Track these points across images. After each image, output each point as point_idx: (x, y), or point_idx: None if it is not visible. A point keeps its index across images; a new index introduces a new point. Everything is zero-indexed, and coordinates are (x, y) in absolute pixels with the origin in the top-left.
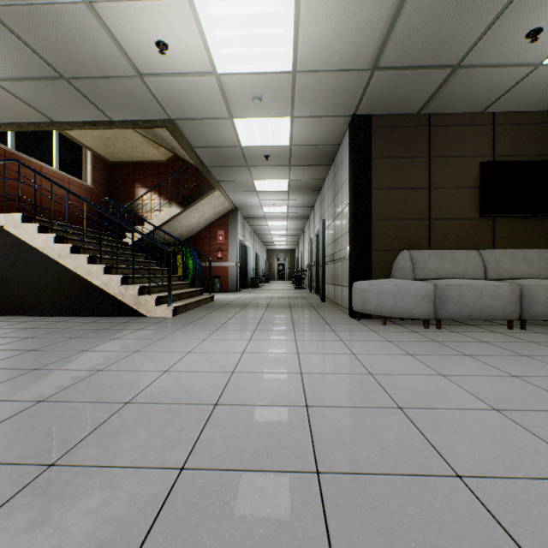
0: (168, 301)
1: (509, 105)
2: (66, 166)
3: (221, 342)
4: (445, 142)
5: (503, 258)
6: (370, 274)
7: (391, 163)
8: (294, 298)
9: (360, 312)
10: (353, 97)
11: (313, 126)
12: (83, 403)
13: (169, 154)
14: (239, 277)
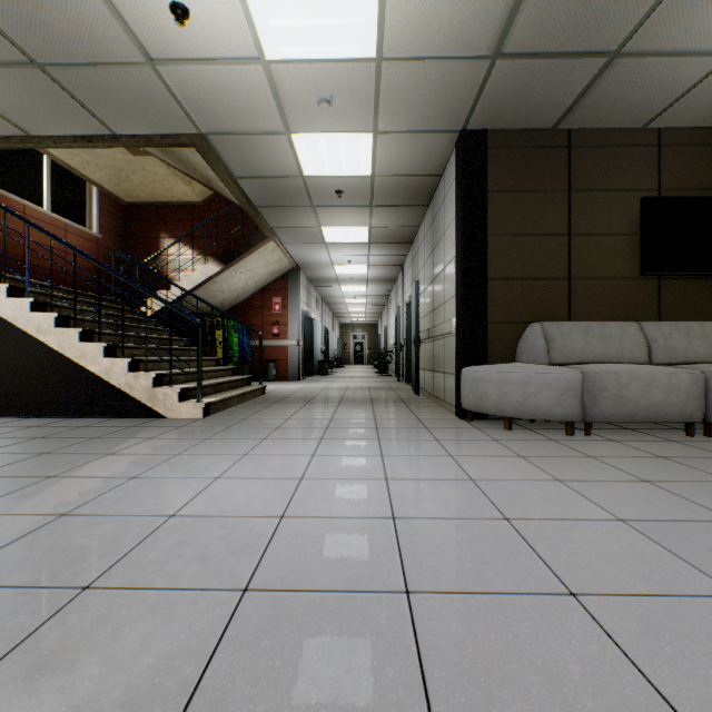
0: (197, 396)
1: (683, 118)
2: (62, 207)
3: (269, 461)
4: (592, 170)
5: (673, 333)
6: (486, 356)
7: (516, 198)
8: (377, 389)
9: (473, 410)
10: (463, 101)
11: (405, 146)
12: (4, 590)
13: (206, 193)
14: (302, 361)
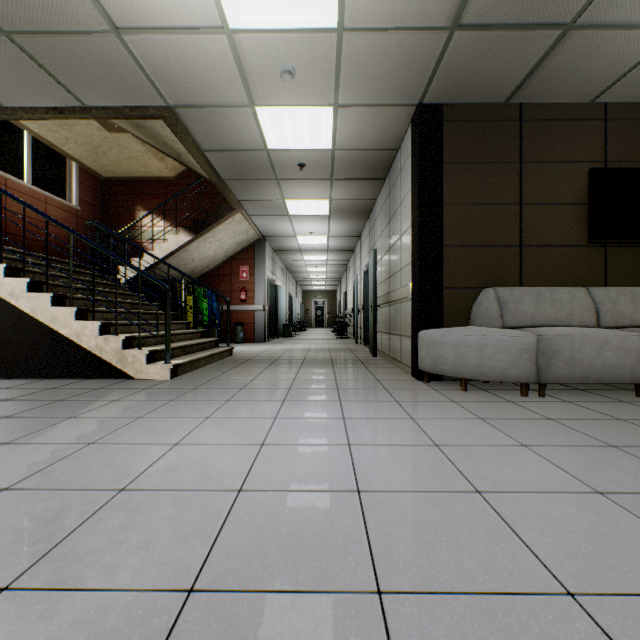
0: (165, 358)
1: (629, 93)
2: (42, 181)
3: (230, 424)
4: (542, 142)
5: (620, 298)
6: (441, 320)
7: (470, 169)
8: (337, 350)
9: (430, 372)
10: (420, 74)
11: (364, 120)
12: None
13: (178, 169)
14: (267, 324)
